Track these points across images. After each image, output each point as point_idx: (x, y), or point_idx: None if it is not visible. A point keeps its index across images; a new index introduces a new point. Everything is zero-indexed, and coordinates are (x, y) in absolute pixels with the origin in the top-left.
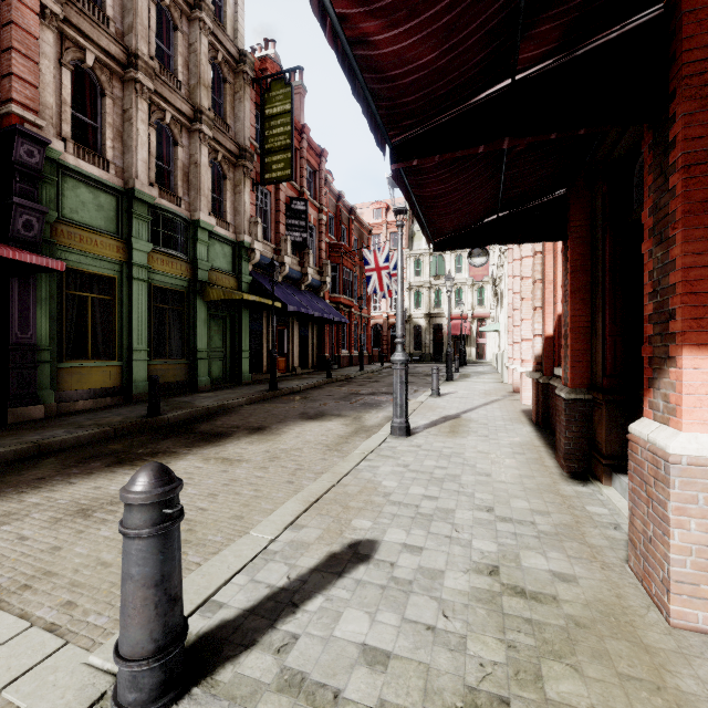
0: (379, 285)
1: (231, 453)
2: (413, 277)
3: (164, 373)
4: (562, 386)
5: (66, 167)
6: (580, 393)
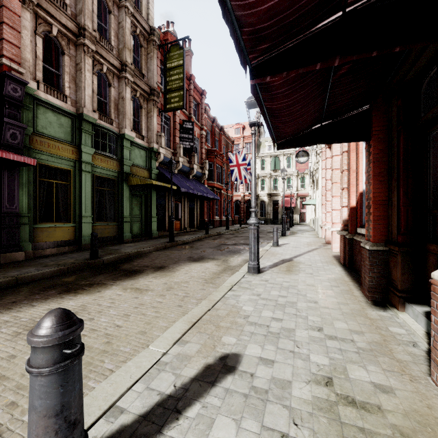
0: (239, 176)
1: (142, 284)
2: (259, 170)
3: (102, 231)
4: (366, 241)
5: (39, 99)
6: (379, 246)
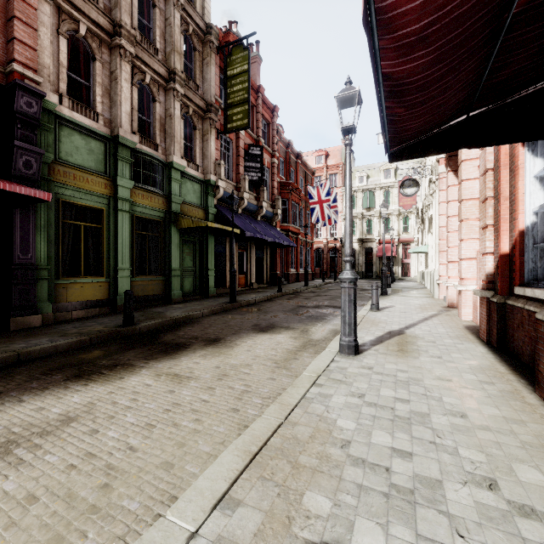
0: (321, 215)
1: (183, 367)
2: None
3: (144, 288)
4: None
5: (63, 118)
6: None
